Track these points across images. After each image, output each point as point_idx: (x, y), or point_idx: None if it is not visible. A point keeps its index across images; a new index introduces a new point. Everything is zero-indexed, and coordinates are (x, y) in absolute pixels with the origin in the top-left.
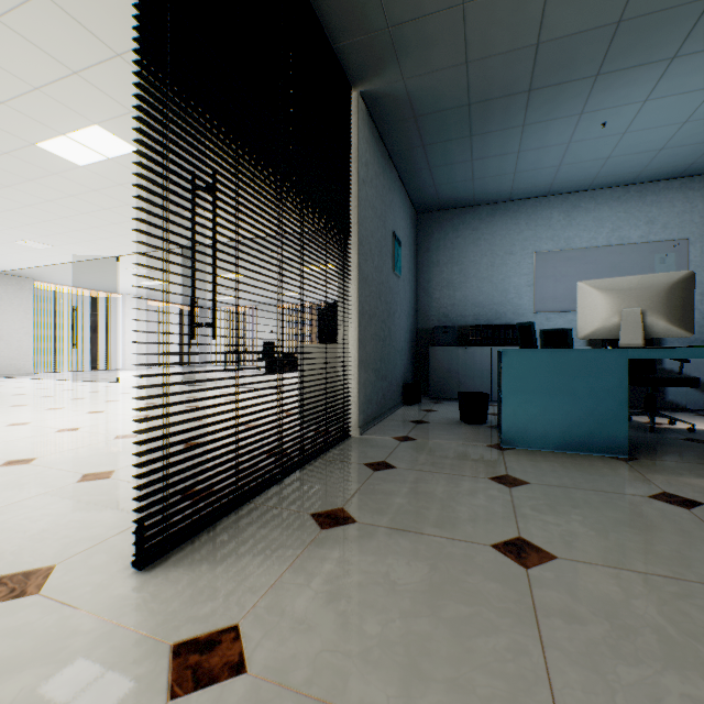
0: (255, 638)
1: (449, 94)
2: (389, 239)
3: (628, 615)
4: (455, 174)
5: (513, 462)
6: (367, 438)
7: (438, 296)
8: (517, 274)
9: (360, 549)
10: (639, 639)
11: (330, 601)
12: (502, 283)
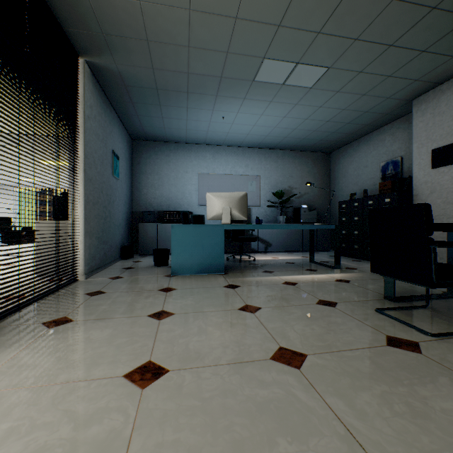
0: None
1: (145, 80)
2: (110, 154)
3: (192, 325)
4: (154, 122)
5: (173, 281)
6: (91, 280)
7: (146, 192)
8: (190, 184)
9: (74, 331)
10: (192, 331)
11: (52, 354)
12: (182, 188)
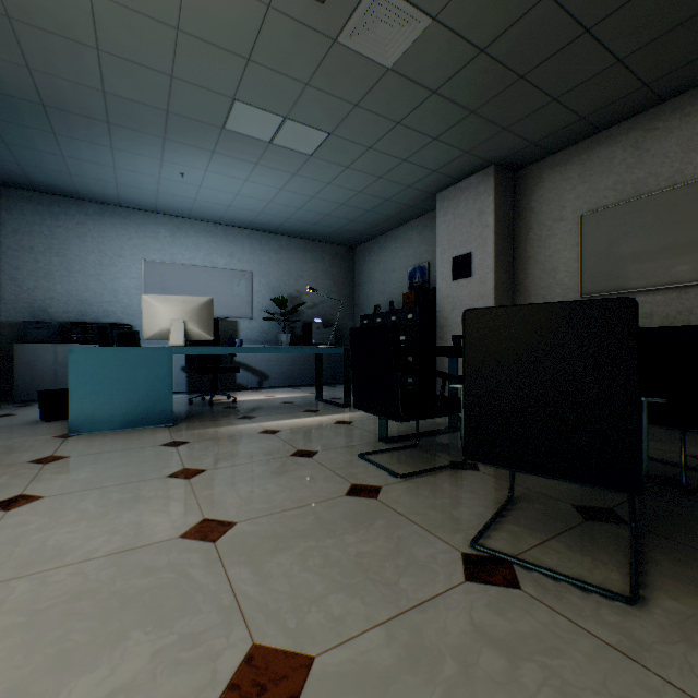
0: None
1: (14, 84)
2: None
3: (70, 510)
4: (46, 161)
5: (69, 445)
6: None
7: (32, 286)
8: (128, 277)
9: None
10: (65, 519)
11: None
12: (112, 283)
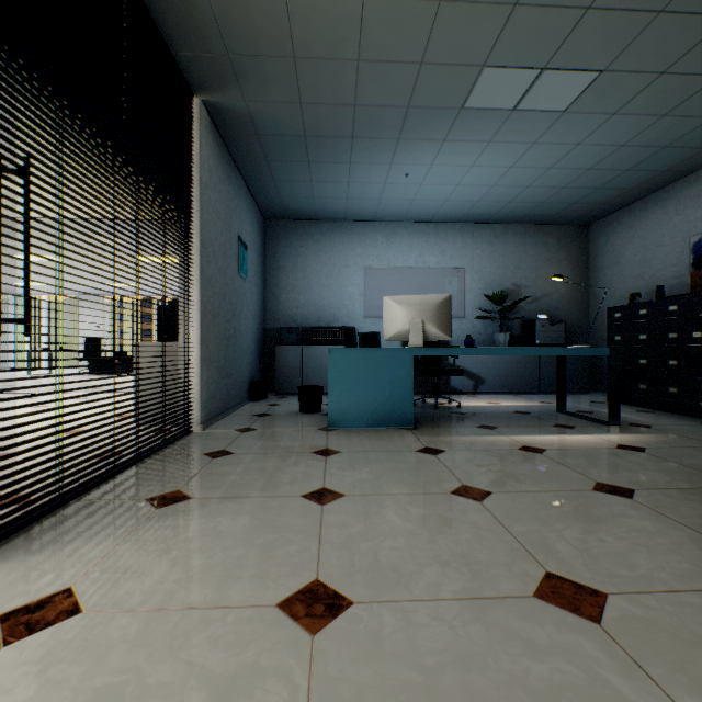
0: (90, 591)
1: (288, 123)
2: (235, 242)
3: (377, 517)
4: (298, 190)
5: (334, 439)
6: (210, 432)
7: (285, 299)
8: (351, 284)
9: (193, 516)
10: (378, 528)
11: (163, 554)
12: (339, 291)
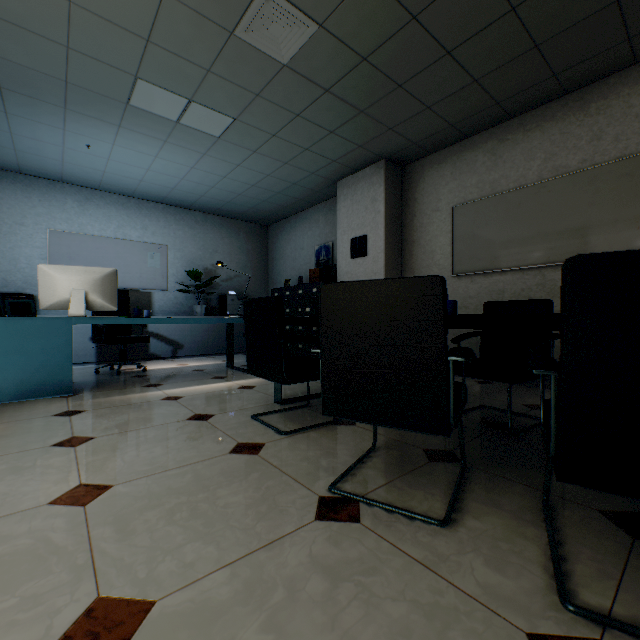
0: None
1: None
2: None
3: None
4: None
5: None
6: None
7: None
8: (30, 246)
9: None
10: None
11: None
12: (12, 251)
